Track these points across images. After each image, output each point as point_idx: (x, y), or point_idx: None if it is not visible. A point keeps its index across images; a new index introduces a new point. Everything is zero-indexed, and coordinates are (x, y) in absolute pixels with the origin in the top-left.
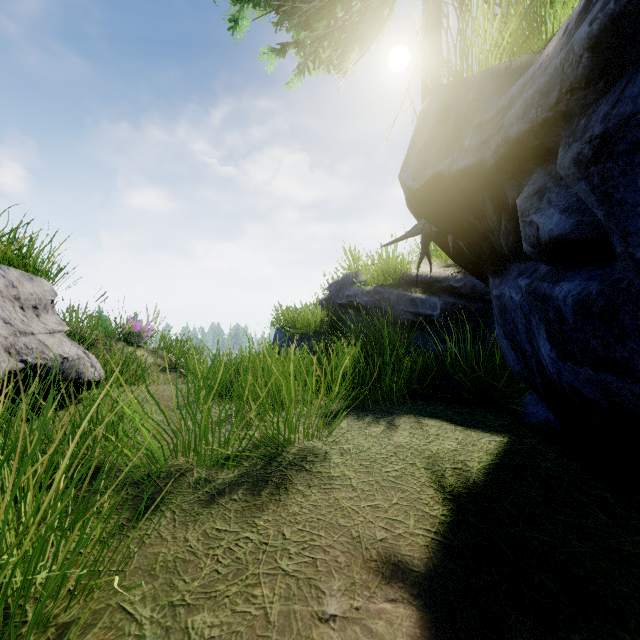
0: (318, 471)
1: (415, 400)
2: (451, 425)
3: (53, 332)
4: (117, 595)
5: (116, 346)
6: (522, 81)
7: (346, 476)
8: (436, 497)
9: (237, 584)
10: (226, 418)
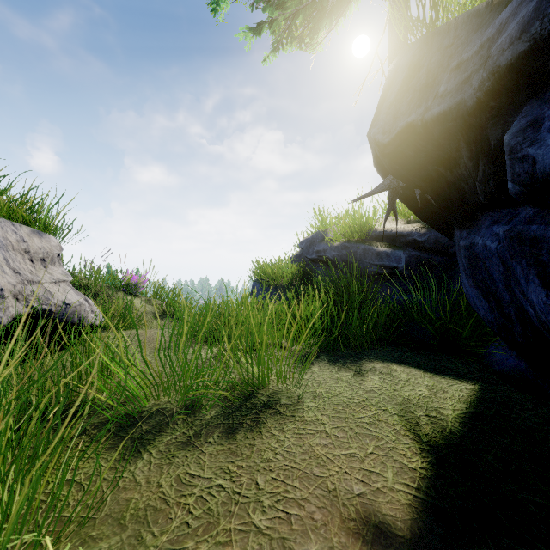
0: (292, 415)
1: (382, 346)
2: (420, 371)
3: (58, 281)
4: (83, 547)
5: (117, 295)
6: (515, 2)
7: (319, 421)
8: (413, 447)
9: (207, 541)
10: (207, 360)
